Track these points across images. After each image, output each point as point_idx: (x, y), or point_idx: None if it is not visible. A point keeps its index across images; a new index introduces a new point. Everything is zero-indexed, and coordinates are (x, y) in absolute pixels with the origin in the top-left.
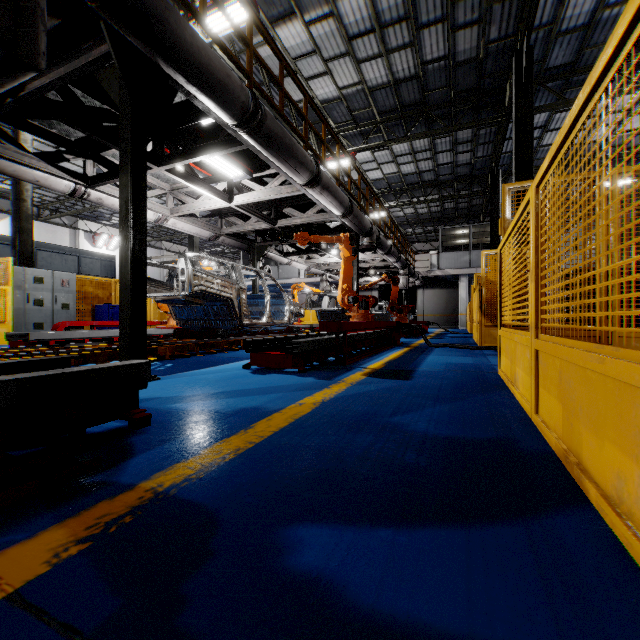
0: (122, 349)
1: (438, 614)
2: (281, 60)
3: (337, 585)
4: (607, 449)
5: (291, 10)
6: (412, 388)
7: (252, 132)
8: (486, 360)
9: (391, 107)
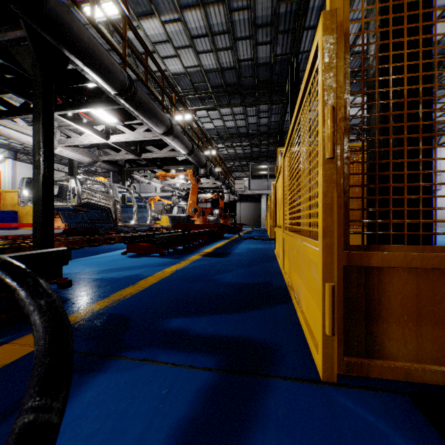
0: (35, 243)
1: (224, 331)
2: (146, 50)
3: (187, 329)
4: (296, 275)
5: (152, 11)
6: (227, 261)
7: (127, 99)
8: (271, 246)
9: (219, 84)
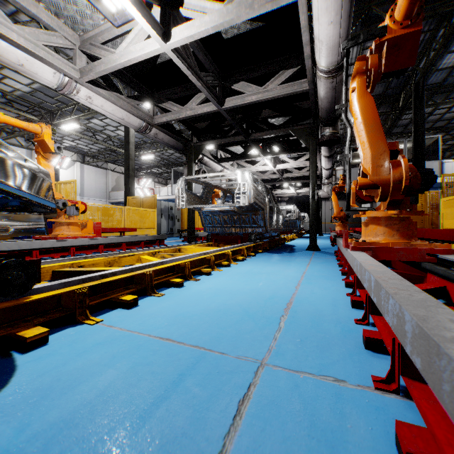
0: None
1: None
2: None
3: None
4: None
5: None
6: None
7: None
8: None
9: None
